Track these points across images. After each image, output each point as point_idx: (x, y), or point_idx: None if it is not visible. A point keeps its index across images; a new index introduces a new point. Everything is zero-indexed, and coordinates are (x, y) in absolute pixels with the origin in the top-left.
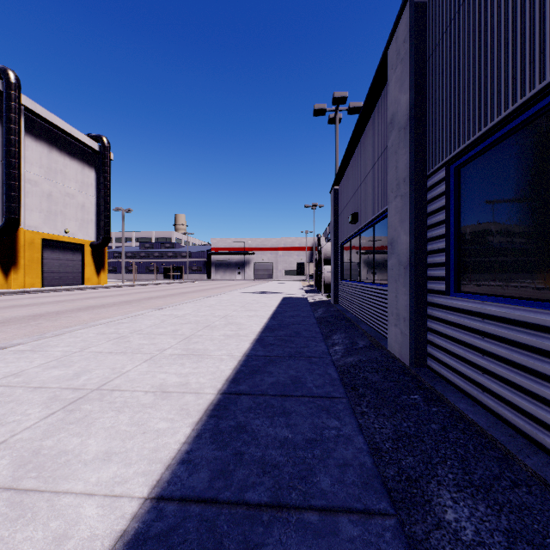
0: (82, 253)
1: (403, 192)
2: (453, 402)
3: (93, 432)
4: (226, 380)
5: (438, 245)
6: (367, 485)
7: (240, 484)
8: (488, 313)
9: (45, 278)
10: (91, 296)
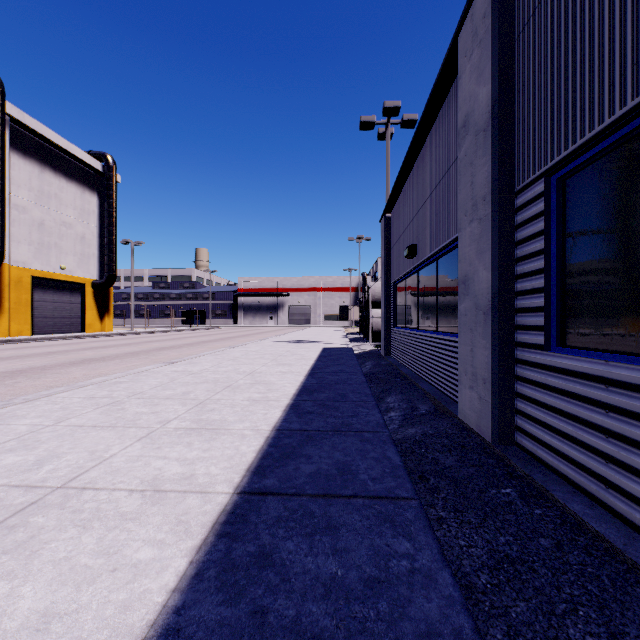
0: (81, 295)
1: (482, 214)
2: (563, 501)
3: (34, 570)
4: (247, 469)
5: (533, 283)
6: None
7: None
8: (616, 378)
9: (35, 325)
10: (90, 347)
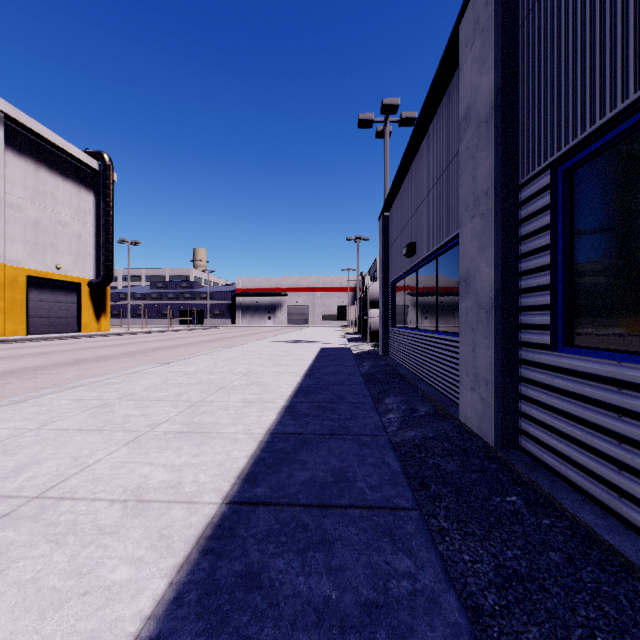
0: (77, 294)
1: (484, 208)
2: (572, 510)
3: None
4: (238, 476)
5: (538, 280)
6: None
7: None
8: (630, 380)
9: (31, 324)
10: (86, 347)
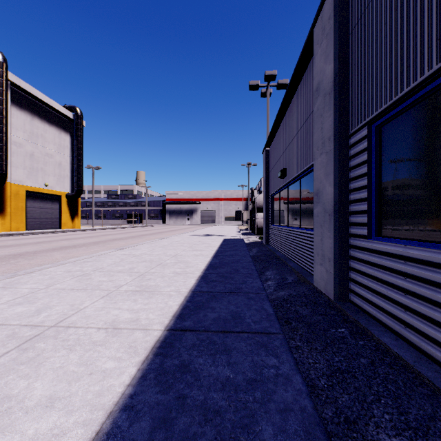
0: (59, 203)
1: (328, 149)
2: (377, 336)
3: (41, 374)
4: (173, 316)
5: (360, 195)
6: (310, 436)
7: (181, 435)
8: (411, 256)
9: (28, 223)
10: (65, 238)
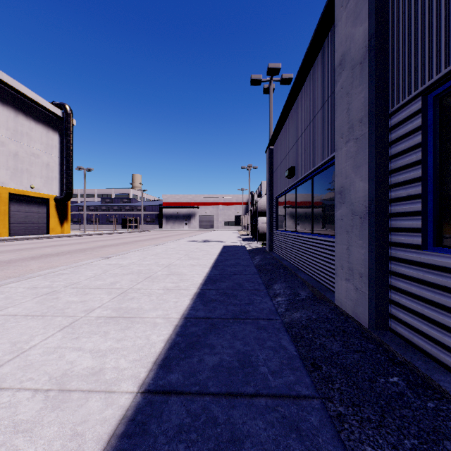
0: (46, 207)
1: (359, 134)
2: None
3: None
4: (154, 362)
5: (409, 191)
6: None
7: None
8: None
9: (11, 228)
10: (51, 245)
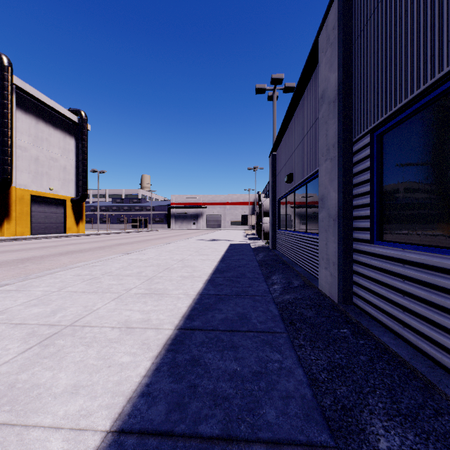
0: (63, 207)
1: (332, 155)
2: (377, 336)
3: (64, 366)
4: (182, 316)
5: (363, 200)
6: (308, 417)
7: (194, 416)
8: (408, 259)
9: (33, 228)
10: (71, 243)
